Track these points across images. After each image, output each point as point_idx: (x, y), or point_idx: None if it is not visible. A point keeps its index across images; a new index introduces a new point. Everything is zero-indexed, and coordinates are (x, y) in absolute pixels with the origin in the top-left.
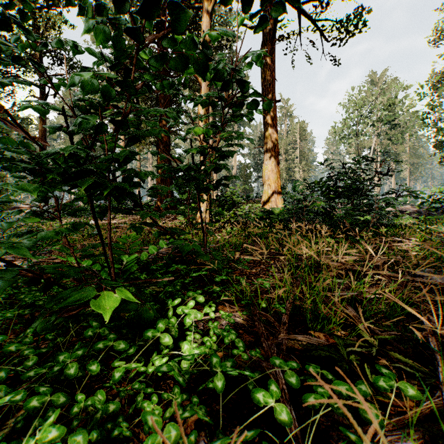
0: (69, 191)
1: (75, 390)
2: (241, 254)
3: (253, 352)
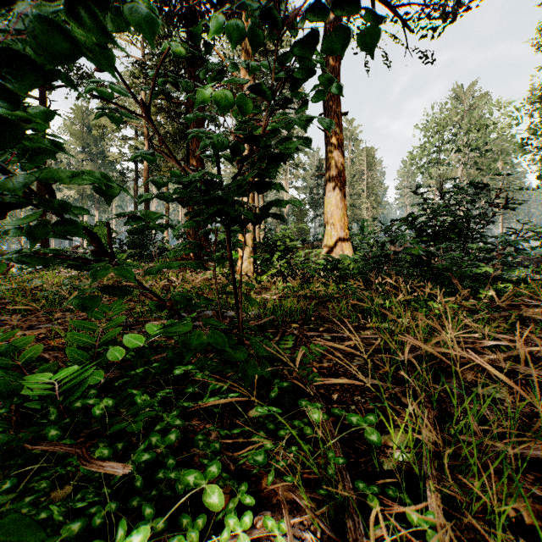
0: None
1: None
2: (300, 329)
3: None
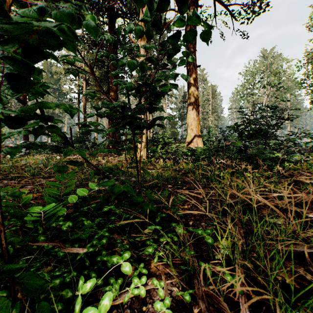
0: None
1: None
2: (172, 188)
3: None
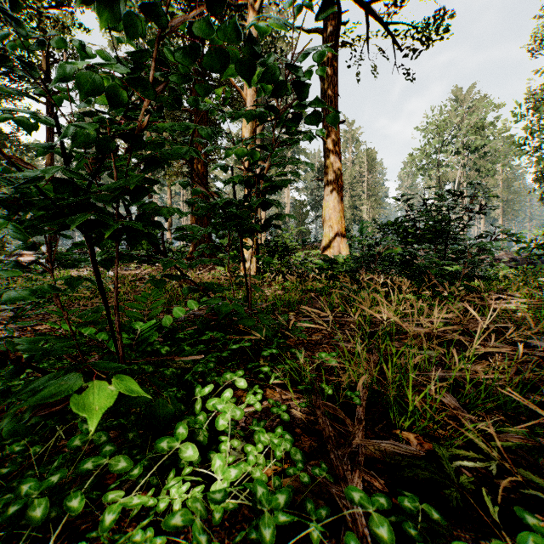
0: (60, 234)
1: (51, 532)
2: (296, 316)
3: (317, 469)
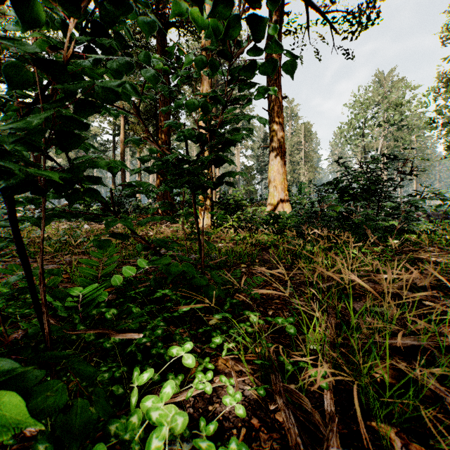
0: None
1: None
2: (247, 268)
3: None
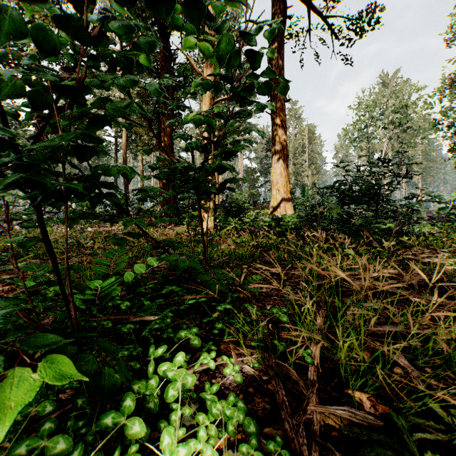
0: (19, 196)
1: None
2: (248, 268)
3: (272, 443)
